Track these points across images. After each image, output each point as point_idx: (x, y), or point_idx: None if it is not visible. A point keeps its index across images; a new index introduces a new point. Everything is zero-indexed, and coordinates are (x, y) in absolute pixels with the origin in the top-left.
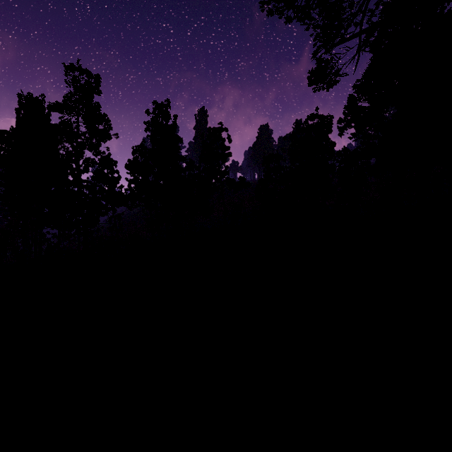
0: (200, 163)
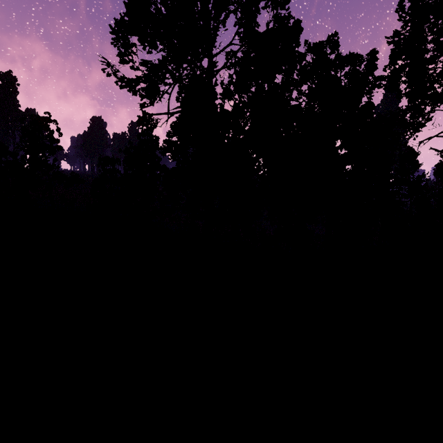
0: (19, 150)
